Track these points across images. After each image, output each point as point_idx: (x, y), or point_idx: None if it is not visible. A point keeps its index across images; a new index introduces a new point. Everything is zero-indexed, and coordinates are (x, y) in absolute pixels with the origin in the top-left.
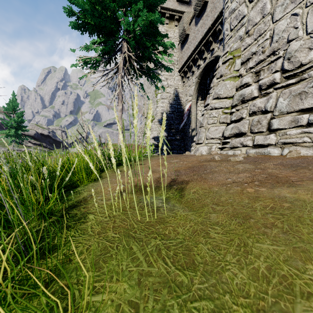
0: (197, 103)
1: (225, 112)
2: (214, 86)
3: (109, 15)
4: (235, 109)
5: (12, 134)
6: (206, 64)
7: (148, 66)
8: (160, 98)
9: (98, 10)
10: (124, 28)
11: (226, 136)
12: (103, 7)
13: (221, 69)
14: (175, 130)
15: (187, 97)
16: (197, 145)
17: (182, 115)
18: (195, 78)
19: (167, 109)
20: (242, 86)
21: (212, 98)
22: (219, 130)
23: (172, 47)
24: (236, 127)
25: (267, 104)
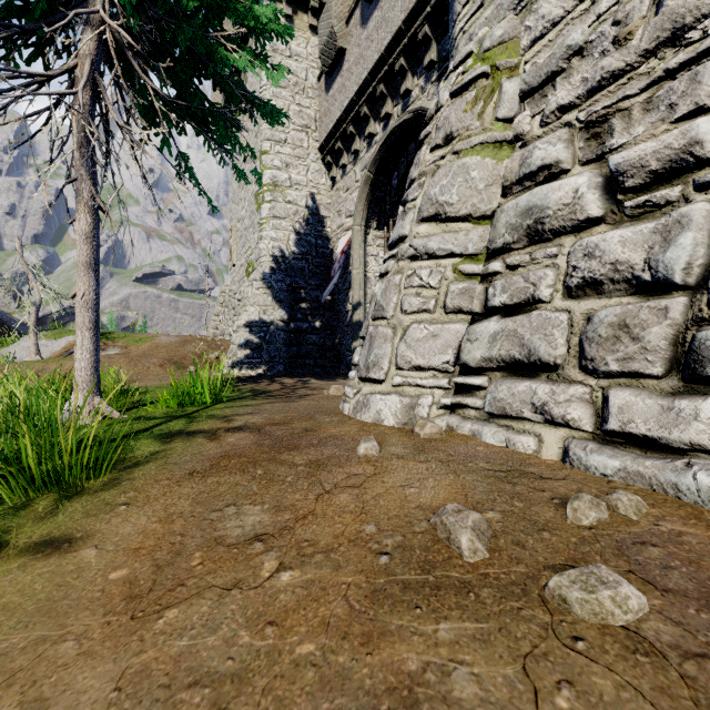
0: (368, 236)
1: (465, 271)
2: (425, 176)
3: None
4: (502, 264)
5: None
6: (389, 132)
7: (201, 94)
8: (268, 215)
9: None
10: None
11: (470, 363)
12: None
13: (448, 115)
14: (311, 305)
15: (340, 217)
16: (366, 385)
17: (329, 266)
18: (363, 168)
19: (290, 246)
20: (531, 178)
21: (417, 217)
22: (444, 340)
23: (282, 35)
24: (511, 334)
25: (669, 252)
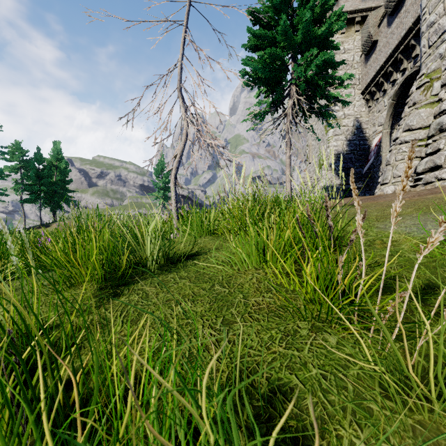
0: (392, 134)
1: (418, 145)
2: (406, 117)
3: (277, 63)
4: (432, 140)
5: (161, 196)
6: (405, 78)
7: (319, 105)
8: (332, 135)
9: (269, 65)
10: (296, 77)
11: (418, 172)
12: (273, 59)
13: (414, 96)
14: (356, 176)
15: (374, 127)
16: (382, 186)
17: (367, 154)
18: (388, 98)
19: (344, 148)
20: (441, 113)
21: (402, 131)
22: None
23: (350, 78)
24: (431, 160)
25: None
